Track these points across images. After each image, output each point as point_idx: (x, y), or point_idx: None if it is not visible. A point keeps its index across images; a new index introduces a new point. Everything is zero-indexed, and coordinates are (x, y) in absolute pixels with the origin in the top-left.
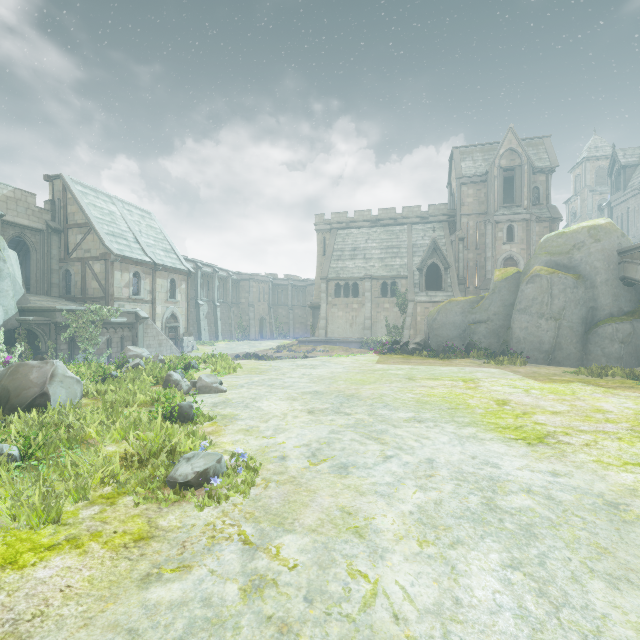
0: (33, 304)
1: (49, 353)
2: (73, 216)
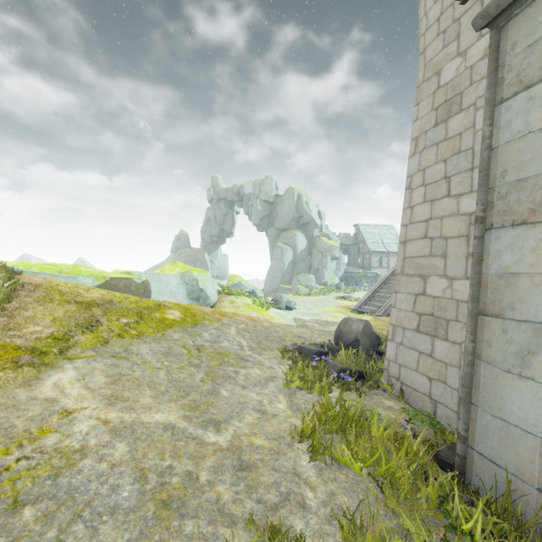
0: (348, 270)
1: (350, 285)
2: (360, 238)
